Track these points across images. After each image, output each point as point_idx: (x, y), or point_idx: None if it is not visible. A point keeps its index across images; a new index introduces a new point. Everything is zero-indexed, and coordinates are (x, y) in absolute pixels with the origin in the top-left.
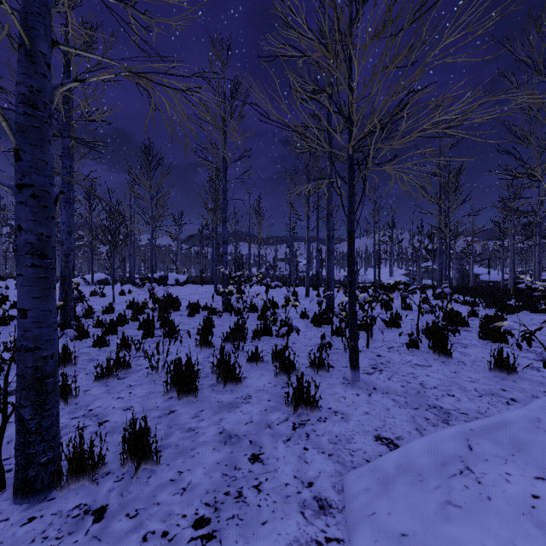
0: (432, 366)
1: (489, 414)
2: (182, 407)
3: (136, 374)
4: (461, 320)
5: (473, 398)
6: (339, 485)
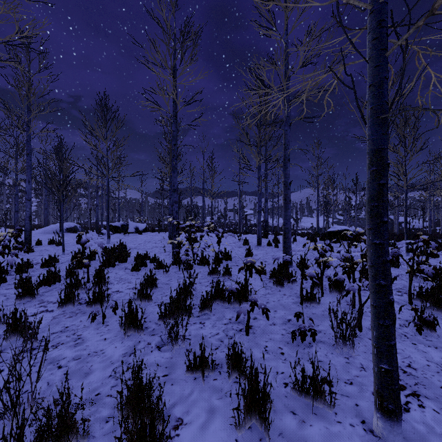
0: None
1: None
2: None
3: None
4: None
5: None
6: None
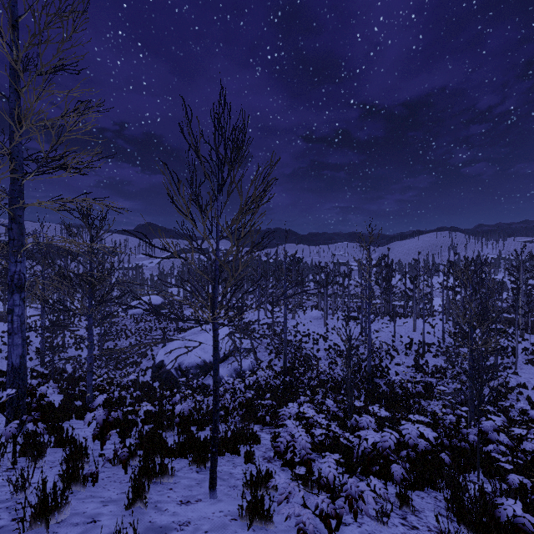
0: (533, 369)
1: None
2: None
3: None
4: None
5: None
6: (528, 381)
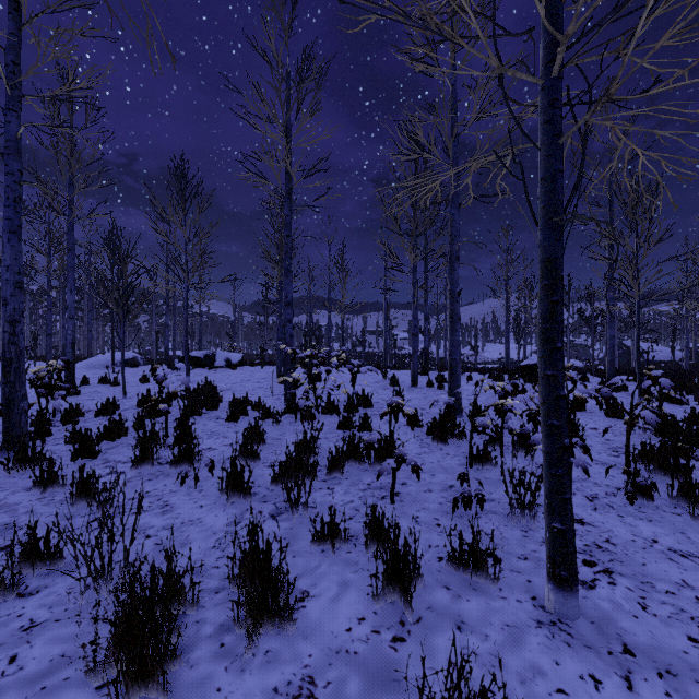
0: None
1: None
2: None
3: (68, 580)
4: (692, 434)
5: None
6: None
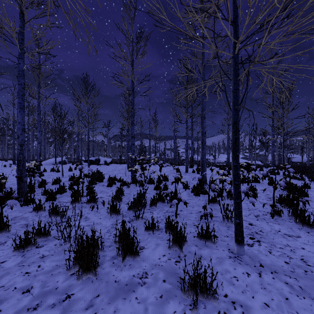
0: (300, 237)
1: None
2: (80, 289)
3: (53, 242)
4: (302, 192)
5: None
6: None
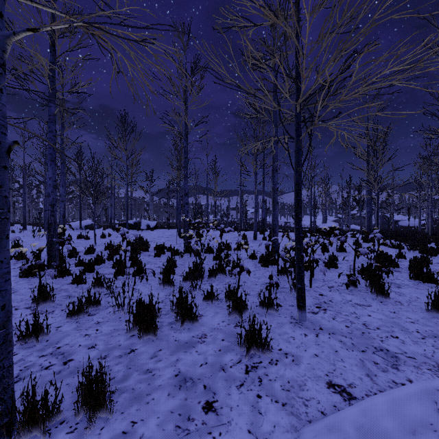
0: (371, 306)
1: (436, 358)
2: (142, 346)
3: (105, 311)
4: (392, 261)
5: (416, 341)
6: None
